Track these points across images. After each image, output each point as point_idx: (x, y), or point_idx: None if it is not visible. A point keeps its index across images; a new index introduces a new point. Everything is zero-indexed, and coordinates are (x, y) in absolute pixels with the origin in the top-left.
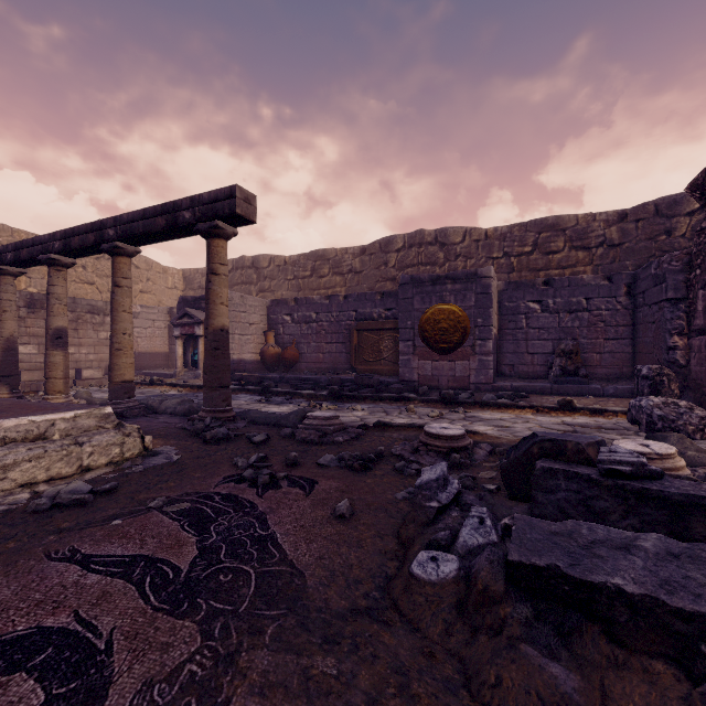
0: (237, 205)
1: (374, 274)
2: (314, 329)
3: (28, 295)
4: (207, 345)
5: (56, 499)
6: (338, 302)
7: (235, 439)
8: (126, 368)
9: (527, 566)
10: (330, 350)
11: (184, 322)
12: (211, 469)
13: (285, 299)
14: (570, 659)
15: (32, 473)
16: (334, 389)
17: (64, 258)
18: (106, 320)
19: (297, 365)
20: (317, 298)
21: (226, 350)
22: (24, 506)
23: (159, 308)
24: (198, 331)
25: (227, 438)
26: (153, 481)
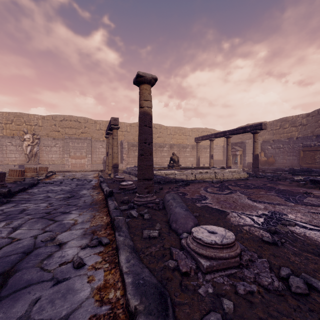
0: (262, 127)
1: (314, 125)
2: (281, 151)
3: (192, 145)
4: (253, 158)
5: (242, 179)
6: (293, 140)
7: (263, 178)
8: (230, 163)
9: (311, 179)
10: (289, 158)
11: (232, 150)
12: (262, 179)
13: (268, 140)
14: (313, 185)
15: (235, 176)
16: (290, 172)
17: (213, 139)
18: (207, 150)
19: (273, 164)
20: (282, 139)
21: (258, 159)
22: (238, 179)
23: (220, 145)
24: (237, 153)
25: (261, 177)
26: (253, 179)
